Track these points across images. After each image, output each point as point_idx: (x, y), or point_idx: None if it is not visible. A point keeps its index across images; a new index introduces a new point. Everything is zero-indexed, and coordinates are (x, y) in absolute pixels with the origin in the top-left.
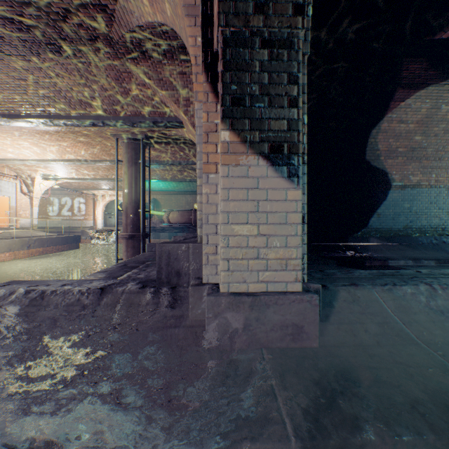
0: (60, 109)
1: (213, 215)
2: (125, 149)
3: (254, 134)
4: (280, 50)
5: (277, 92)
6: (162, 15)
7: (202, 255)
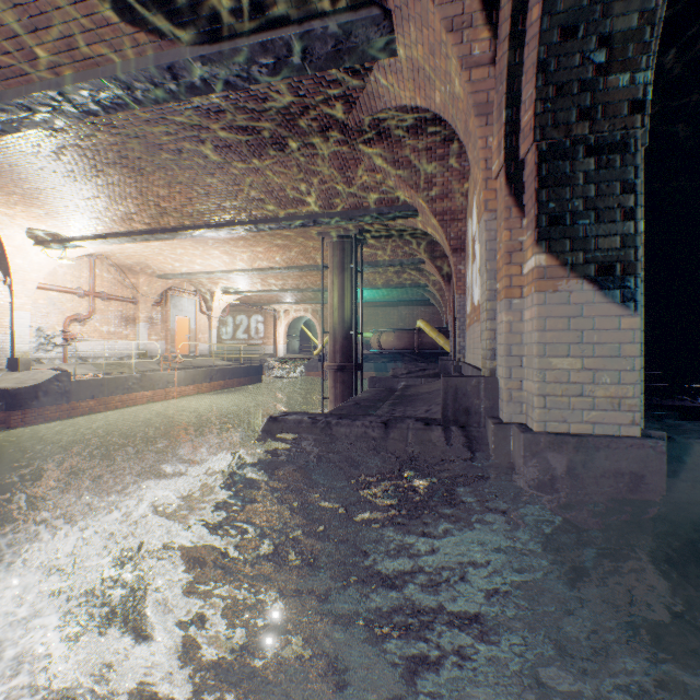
0: (268, 211)
1: (517, 346)
2: (332, 251)
3: (576, 255)
4: (611, 156)
5: (606, 205)
6: (425, 100)
7: (495, 391)
